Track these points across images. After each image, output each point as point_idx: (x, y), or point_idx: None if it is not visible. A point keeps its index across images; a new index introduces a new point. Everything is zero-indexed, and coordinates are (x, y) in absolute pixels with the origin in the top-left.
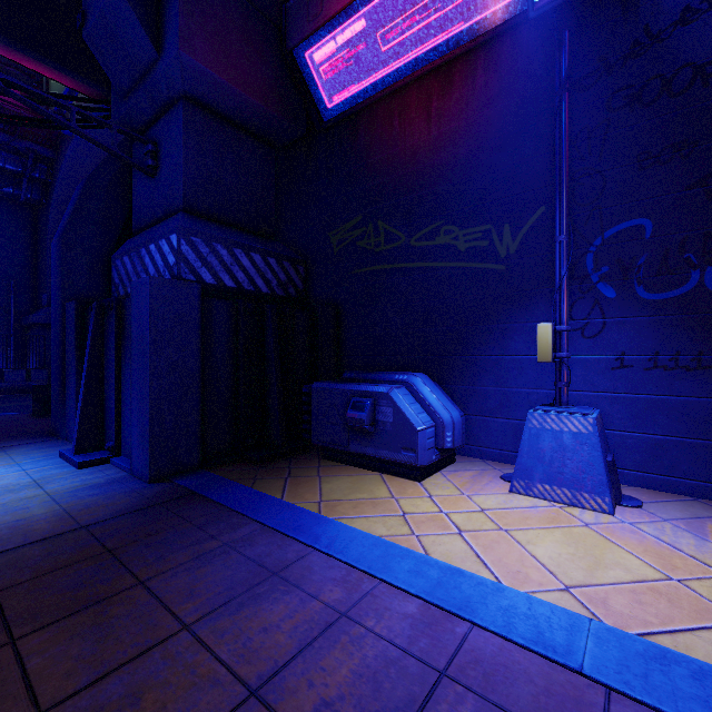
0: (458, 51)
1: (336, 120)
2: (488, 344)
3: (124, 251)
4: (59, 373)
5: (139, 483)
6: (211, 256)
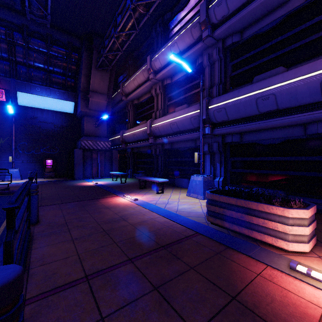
0: None
1: None
2: None
3: None
4: None
5: None
6: None
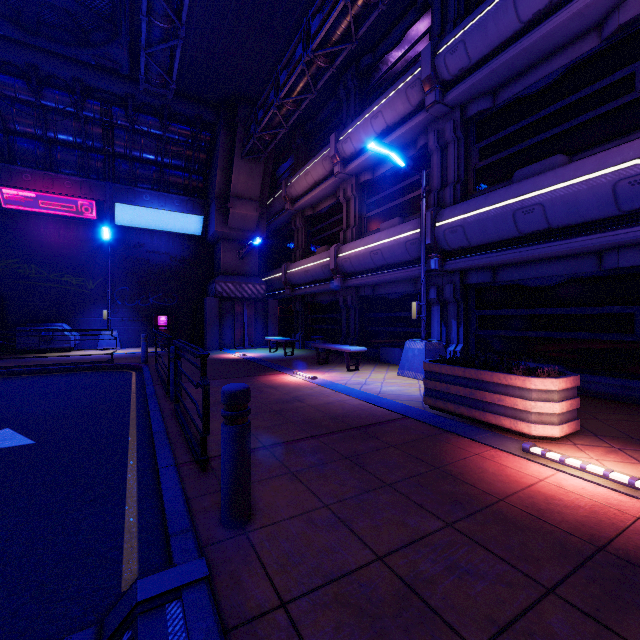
0: (73, 220)
1: (2, 212)
2: (85, 314)
3: None
4: None
5: None
6: None
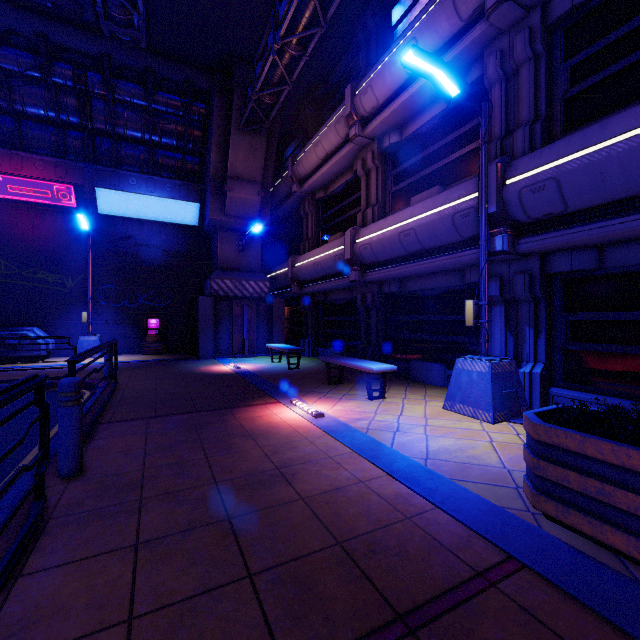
0: (49, 209)
1: None
2: (63, 317)
3: None
4: None
5: None
6: None
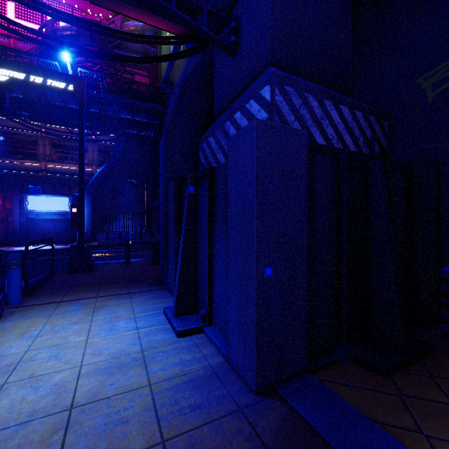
0: None
1: None
2: None
3: (208, 133)
4: (164, 237)
5: (243, 390)
6: (303, 108)
